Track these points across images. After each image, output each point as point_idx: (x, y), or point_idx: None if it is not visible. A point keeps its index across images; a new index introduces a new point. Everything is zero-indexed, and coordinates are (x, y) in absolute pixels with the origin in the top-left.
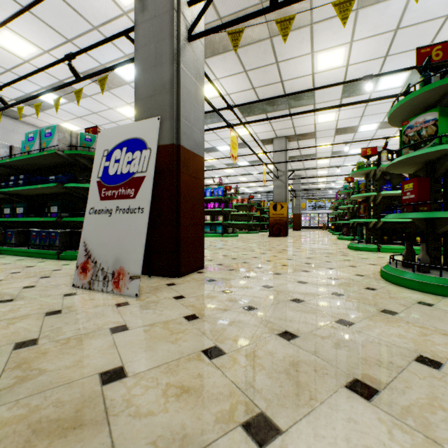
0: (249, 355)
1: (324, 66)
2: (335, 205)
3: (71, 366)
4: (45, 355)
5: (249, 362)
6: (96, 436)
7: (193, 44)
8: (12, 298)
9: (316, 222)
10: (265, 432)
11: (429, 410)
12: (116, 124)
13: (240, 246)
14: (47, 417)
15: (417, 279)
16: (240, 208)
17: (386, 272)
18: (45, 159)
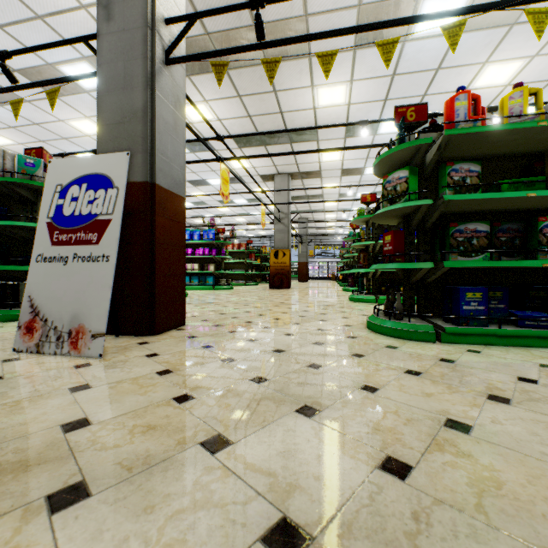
0: (218, 398)
1: (326, 101)
2: (343, 253)
3: (26, 423)
4: None
5: (217, 402)
6: (62, 466)
7: (172, 67)
8: None
9: (325, 272)
10: (219, 445)
11: (351, 418)
12: (69, 141)
13: (233, 300)
14: (8, 461)
15: (392, 326)
16: (237, 255)
17: (369, 321)
18: None
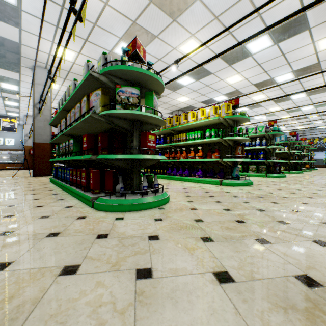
0: None
1: None
2: None
3: None
4: None
5: None
6: None
7: (43, 112)
8: None
9: None
10: None
11: None
12: None
13: None
14: None
15: None
16: None
17: None
18: None
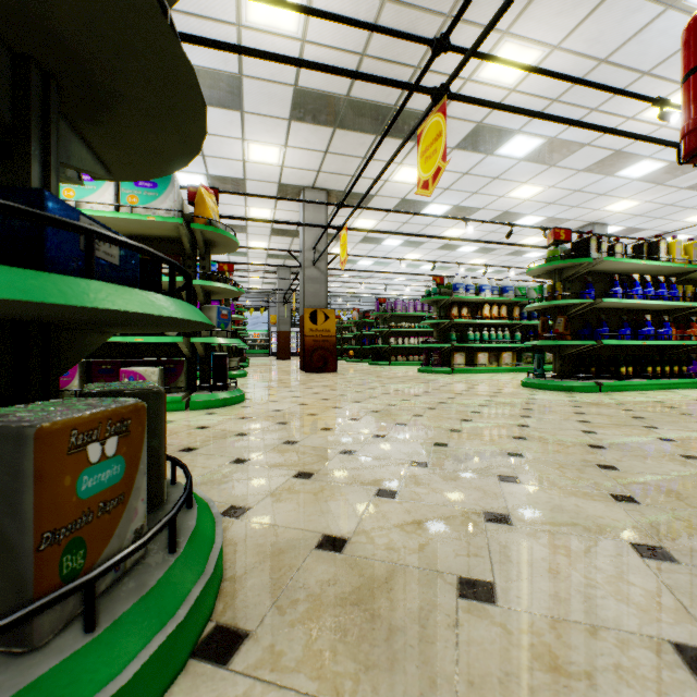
0: None
1: (492, 72)
2: (357, 320)
3: None
4: None
5: None
6: None
7: None
8: None
9: (294, 345)
10: None
11: None
12: None
13: (388, 401)
14: None
15: None
16: None
17: None
18: None
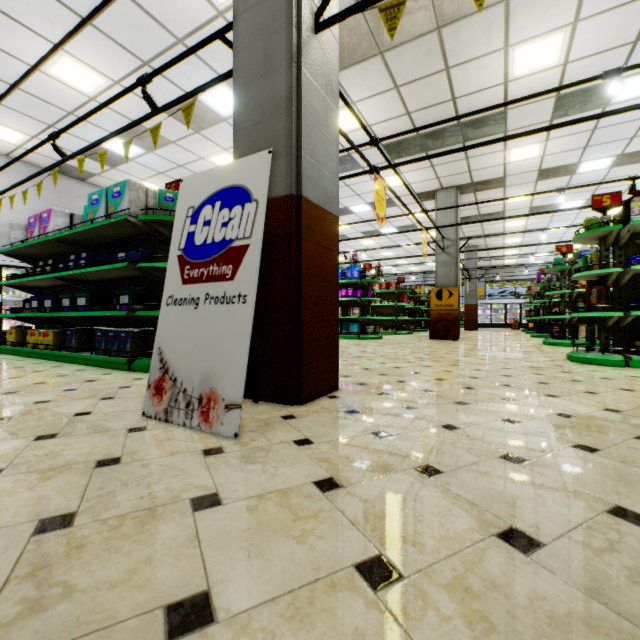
0: (453, 588)
1: (525, 67)
2: (535, 291)
3: (117, 582)
4: (79, 551)
5: (457, 606)
6: None
7: (322, 38)
8: (56, 432)
9: (502, 317)
10: None
11: None
12: None
13: (388, 354)
14: None
15: None
16: (384, 296)
17: None
18: (113, 229)
